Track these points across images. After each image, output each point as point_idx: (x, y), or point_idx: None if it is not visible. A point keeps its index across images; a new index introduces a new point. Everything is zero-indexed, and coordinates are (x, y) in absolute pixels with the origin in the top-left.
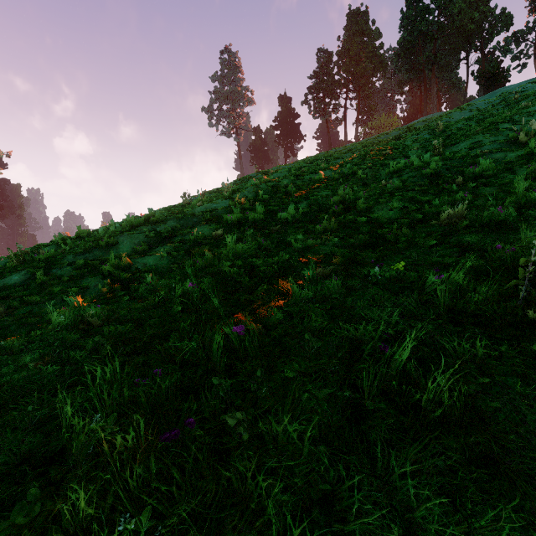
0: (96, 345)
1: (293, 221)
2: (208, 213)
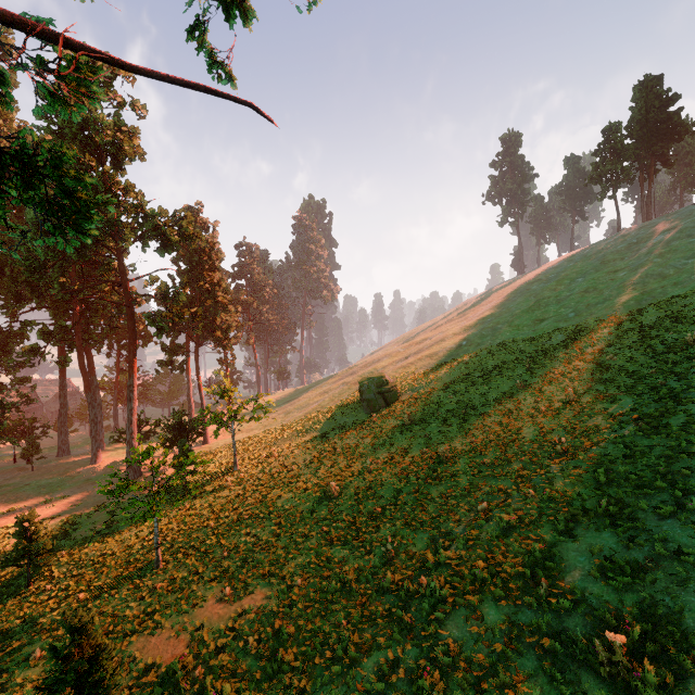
0: (495, 347)
1: (527, 328)
2: (502, 325)
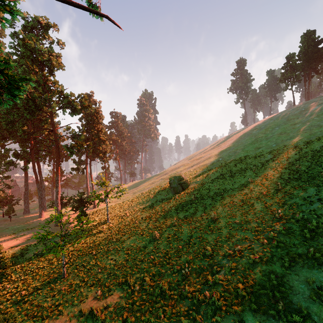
0: (236, 161)
1: (251, 152)
2: (239, 150)
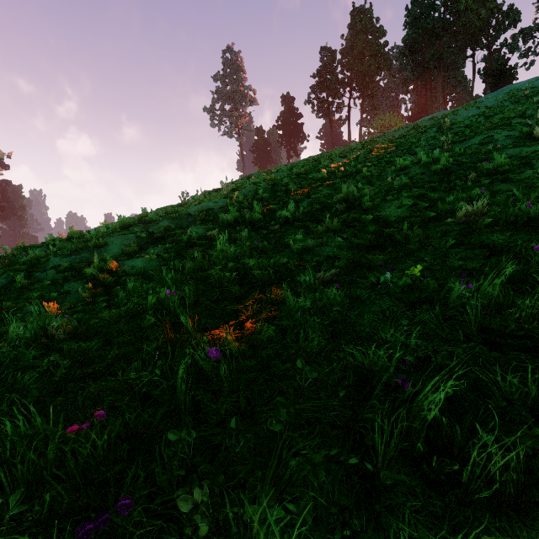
0: (49, 366)
1: (293, 221)
2: (204, 212)
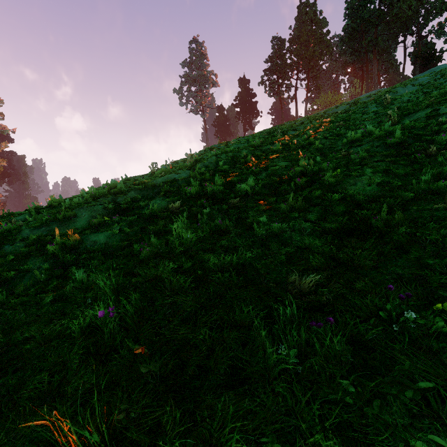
0: None
1: (253, 193)
2: (168, 183)
